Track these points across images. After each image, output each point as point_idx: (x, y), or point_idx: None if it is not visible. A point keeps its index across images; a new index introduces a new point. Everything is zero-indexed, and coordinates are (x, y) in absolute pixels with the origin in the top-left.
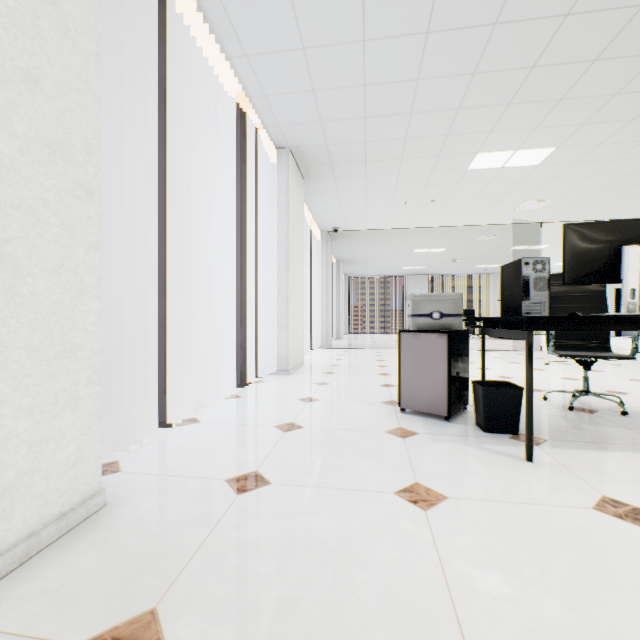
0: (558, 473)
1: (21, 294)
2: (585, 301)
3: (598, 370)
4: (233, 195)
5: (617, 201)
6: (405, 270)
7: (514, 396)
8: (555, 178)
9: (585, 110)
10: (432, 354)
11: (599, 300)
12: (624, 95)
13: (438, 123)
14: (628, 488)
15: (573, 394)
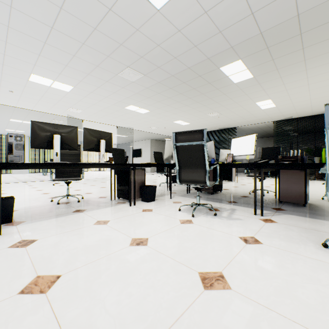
0: (10, 236)
1: None
2: (73, 156)
3: (94, 185)
4: None
5: (108, 118)
6: (9, 131)
7: (9, 203)
8: (80, 101)
9: (80, 75)
10: None
11: (78, 156)
12: (92, 76)
13: None
14: (39, 232)
15: (67, 197)
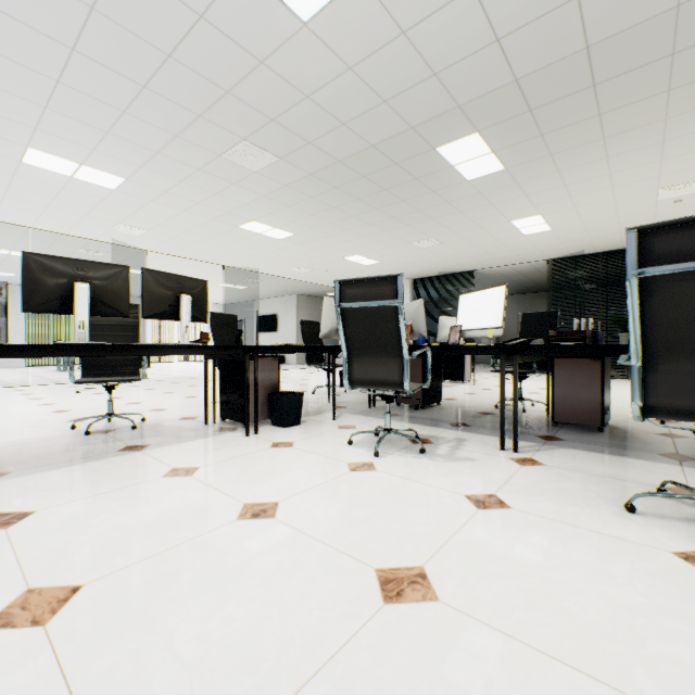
0: None
1: None
2: (122, 330)
3: (173, 392)
4: None
5: (204, 247)
6: None
7: None
8: (140, 210)
9: (138, 155)
10: None
11: (134, 330)
12: (166, 157)
13: None
14: (40, 496)
15: (110, 418)
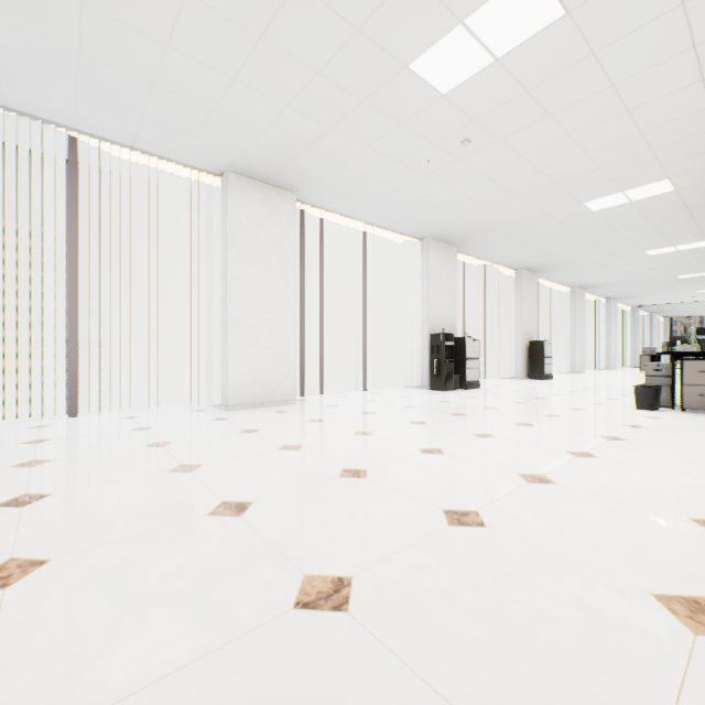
0: None
1: (582, 350)
2: None
3: None
4: (588, 313)
5: None
6: None
7: None
8: None
9: None
10: (646, 360)
11: None
12: None
13: (667, 291)
14: None
15: None
